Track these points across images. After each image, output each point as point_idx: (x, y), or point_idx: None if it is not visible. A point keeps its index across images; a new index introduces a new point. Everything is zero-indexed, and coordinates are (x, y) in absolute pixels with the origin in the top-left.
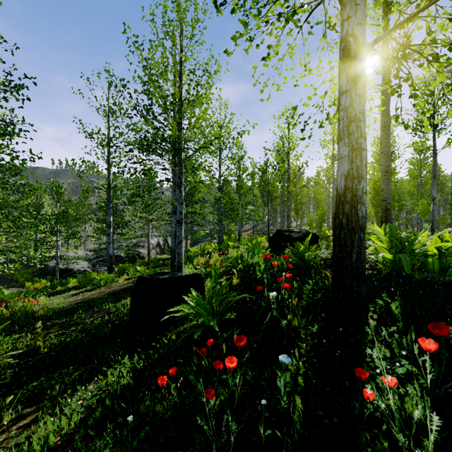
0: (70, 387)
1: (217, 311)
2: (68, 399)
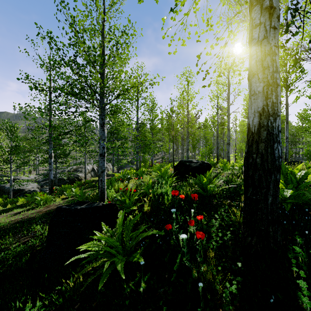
0: None
1: (127, 246)
2: None
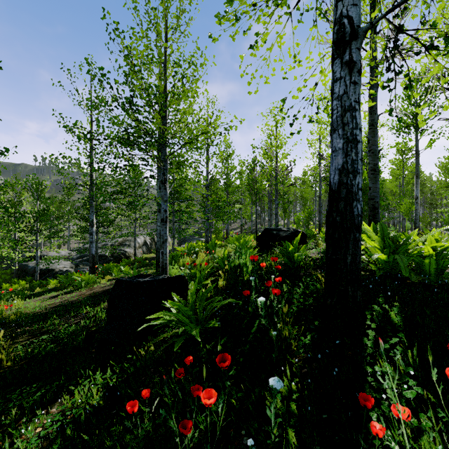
0: (27, 412)
1: (200, 317)
2: (24, 427)
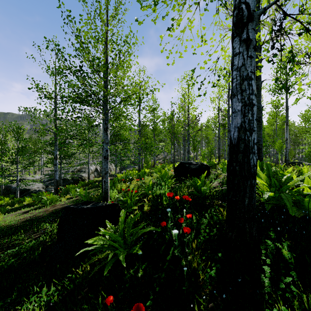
0: None
1: (128, 241)
2: None
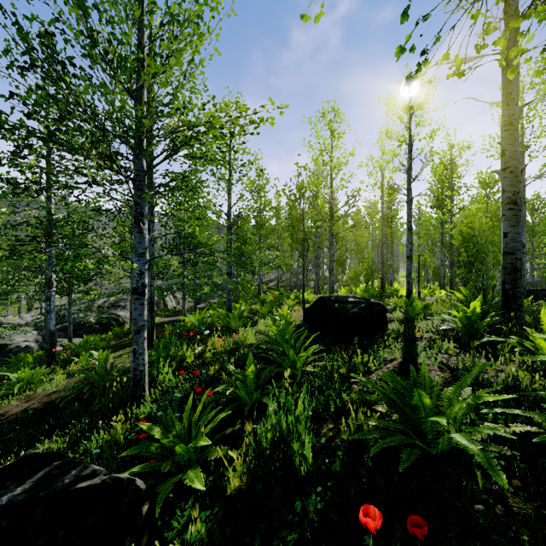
0: None
1: None
2: None
